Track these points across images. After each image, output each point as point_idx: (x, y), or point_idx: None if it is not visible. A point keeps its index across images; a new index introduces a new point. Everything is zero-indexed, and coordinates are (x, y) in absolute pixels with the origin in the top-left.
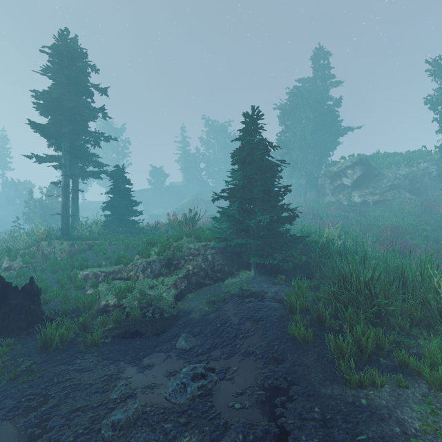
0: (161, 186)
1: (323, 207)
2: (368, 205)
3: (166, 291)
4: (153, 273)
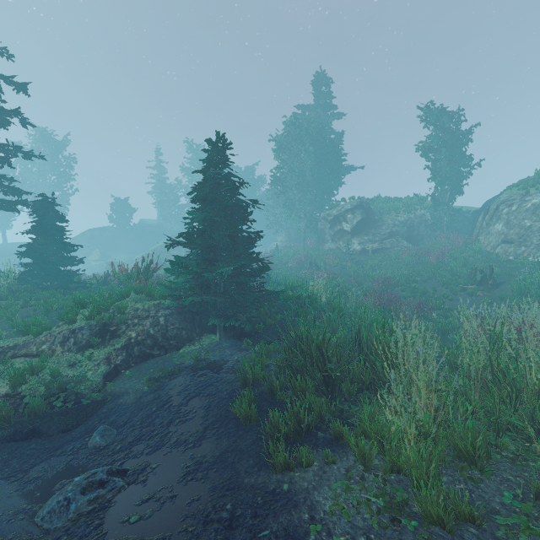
0: (127, 225)
1: (322, 255)
2: (367, 253)
3: (93, 368)
4: (78, 345)
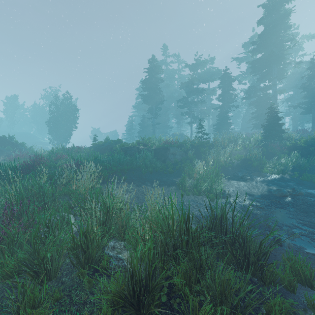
0: None
1: None
2: None
3: None
4: None
